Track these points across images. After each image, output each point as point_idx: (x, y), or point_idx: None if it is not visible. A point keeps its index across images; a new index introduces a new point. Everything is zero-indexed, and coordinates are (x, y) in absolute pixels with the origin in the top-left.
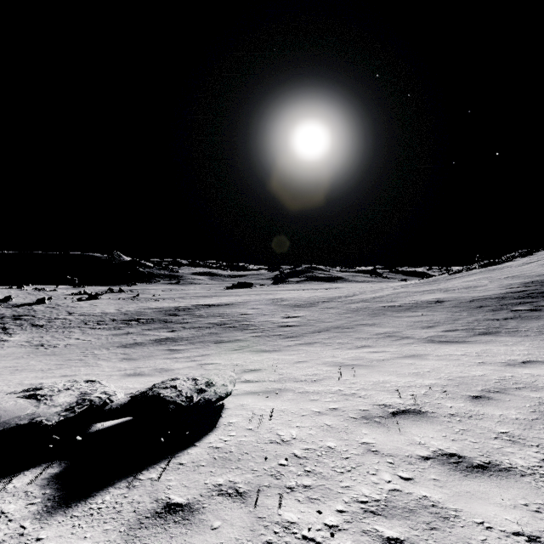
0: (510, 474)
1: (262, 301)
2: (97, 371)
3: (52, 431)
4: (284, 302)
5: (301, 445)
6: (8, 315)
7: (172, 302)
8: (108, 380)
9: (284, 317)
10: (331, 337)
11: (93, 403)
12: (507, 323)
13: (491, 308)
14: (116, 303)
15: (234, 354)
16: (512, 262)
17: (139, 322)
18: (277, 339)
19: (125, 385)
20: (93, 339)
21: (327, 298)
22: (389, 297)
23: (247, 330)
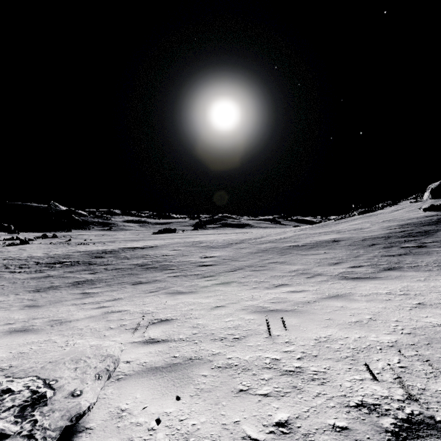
0: None
1: (183, 243)
2: None
3: None
4: (202, 244)
5: None
6: None
7: (101, 245)
8: None
9: (202, 257)
10: (246, 275)
11: None
12: (404, 258)
13: (383, 246)
14: (46, 248)
15: (148, 297)
16: (383, 210)
17: (63, 265)
18: (194, 279)
19: None
20: (7, 284)
21: (239, 240)
22: (292, 238)
23: (167, 270)
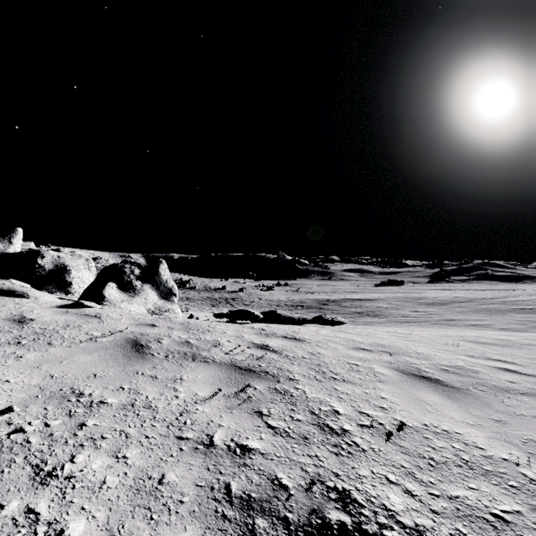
0: (406, 338)
1: (402, 298)
2: None
3: (296, 321)
4: (422, 300)
5: (357, 330)
6: (229, 298)
7: (324, 295)
8: None
9: (411, 311)
10: (431, 323)
11: (304, 317)
12: None
13: None
14: (285, 294)
15: (359, 325)
16: None
17: (303, 307)
18: (393, 322)
19: None
20: None
21: (468, 299)
22: (533, 301)
23: (377, 317)
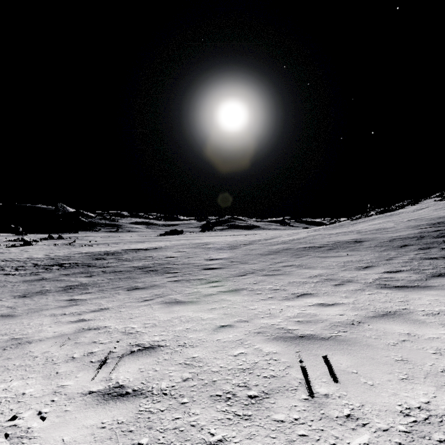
0: None
1: (188, 245)
2: None
3: None
4: (208, 245)
5: None
6: None
7: (104, 247)
8: None
9: (207, 259)
10: (258, 281)
11: None
12: None
13: (418, 247)
14: (49, 249)
15: (139, 307)
16: (404, 209)
17: (61, 267)
18: (197, 284)
19: None
20: None
21: (248, 241)
22: (307, 239)
23: (168, 273)
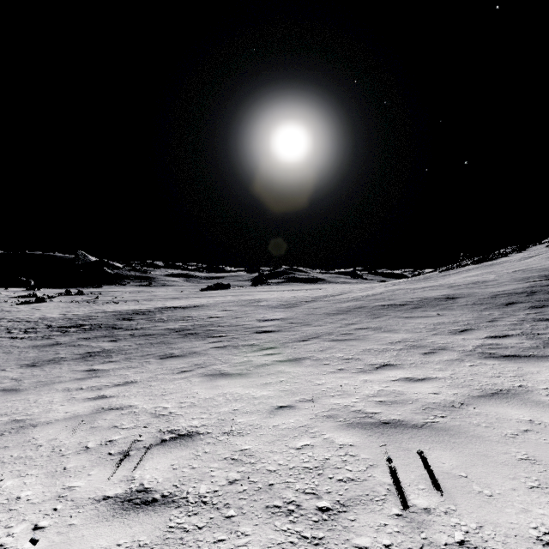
0: None
1: (237, 302)
2: None
3: None
4: (262, 302)
5: None
6: None
7: (133, 304)
8: None
9: (260, 320)
10: (325, 348)
11: None
12: None
13: (529, 305)
14: (66, 307)
15: (174, 381)
16: (508, 257)
17: (80, 329)
18: (248, 352)
19: None
20: (0, 354)
21: (311, 298)
22: (385, 295)
23: (211, 337)
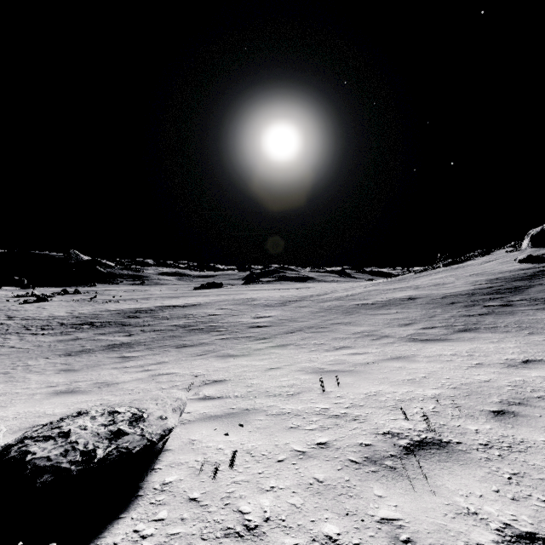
0: None
1: (231, 301)
2: (18, 389)
3: None
4: (254, 301)
5: (279, 538)
6: None
7: (133, 303)
8: (25, 402)
9: (254, 317)
10: (305, 337)
11: None
12: (484, 319)
13: (464, 305)
14: (69, 306)
15: (196, 360)
16: (473, 261)
17: (92, 326)
18: (246, 341)
19: (42, 410)
20: (32, 347)
21: (299, 297)
22: (362, 295)
23: (214, 332)
